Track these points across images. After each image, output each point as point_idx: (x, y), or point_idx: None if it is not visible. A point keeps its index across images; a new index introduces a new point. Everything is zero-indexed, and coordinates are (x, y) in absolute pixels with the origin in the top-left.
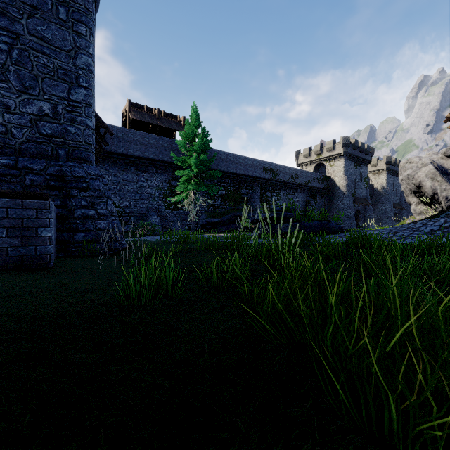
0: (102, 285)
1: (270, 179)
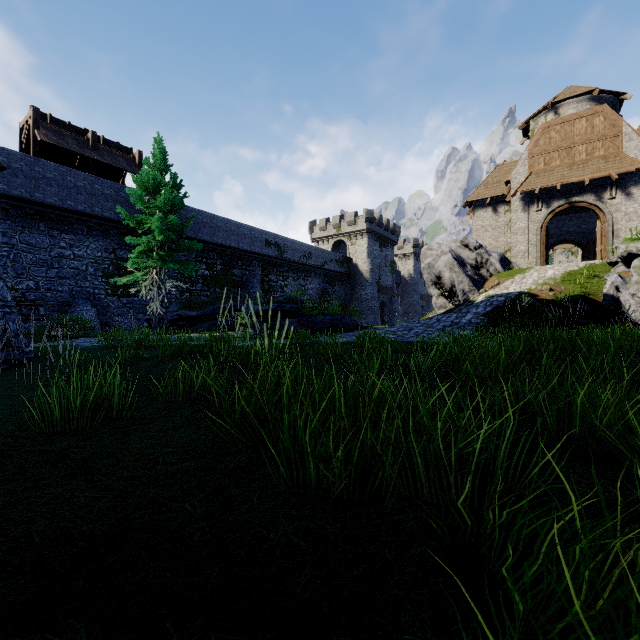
0: None
1: (275, 257)
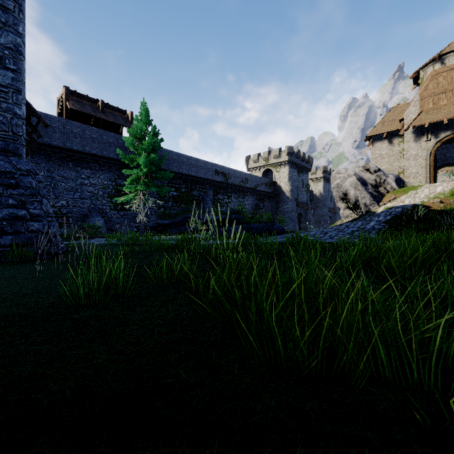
0: (43, 289)
1: (222, 182)
